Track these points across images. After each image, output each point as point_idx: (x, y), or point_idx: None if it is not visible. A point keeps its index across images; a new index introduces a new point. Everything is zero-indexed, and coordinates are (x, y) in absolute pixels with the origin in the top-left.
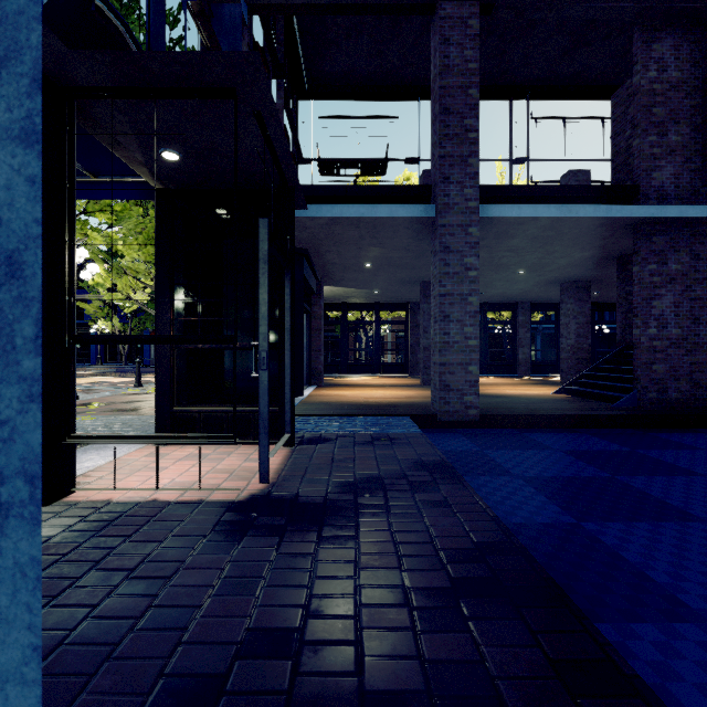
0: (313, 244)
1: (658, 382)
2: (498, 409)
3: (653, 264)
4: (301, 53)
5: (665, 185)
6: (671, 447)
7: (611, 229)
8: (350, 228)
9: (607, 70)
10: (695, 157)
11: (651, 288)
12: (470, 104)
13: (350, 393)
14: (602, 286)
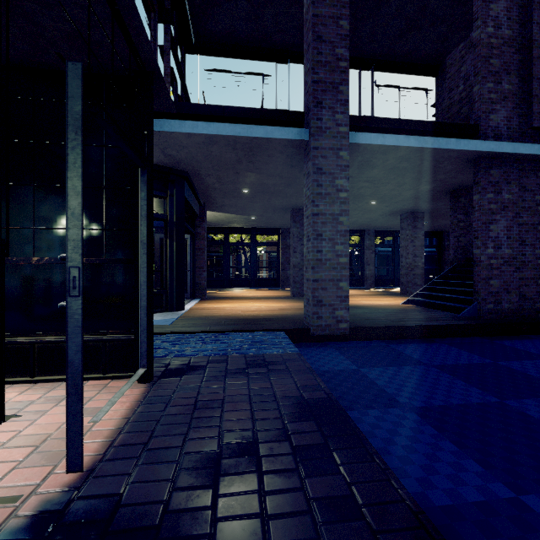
0: (192, 167)
1: (495, 295)
2: (364, 321)
3: (490, 193)
4: (188, 10)
5: (500, 125)
6: (524, 357)
7: (455, 162)
8: (227, 149)
9: (430, 52)
10: (522, 104)
11: (489, 214)
12: (340, 34)
13: (229, 306)
14: (431, 217)
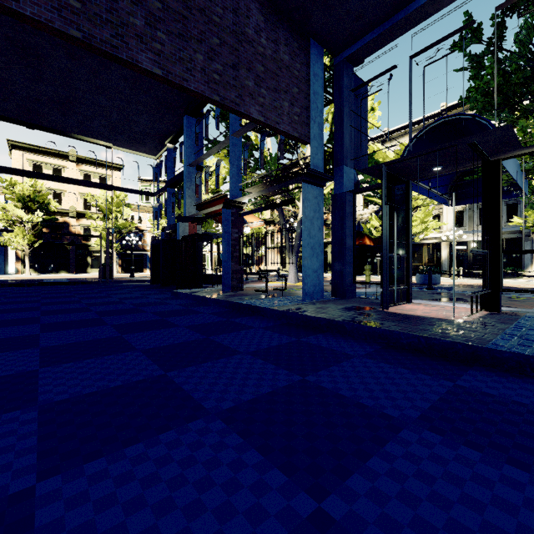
0: None
1: None
2: None
3: None
4: None
5: None
6: None
7: None
8: None
9: None
10: None
11: None
12: None
13: None
14: None
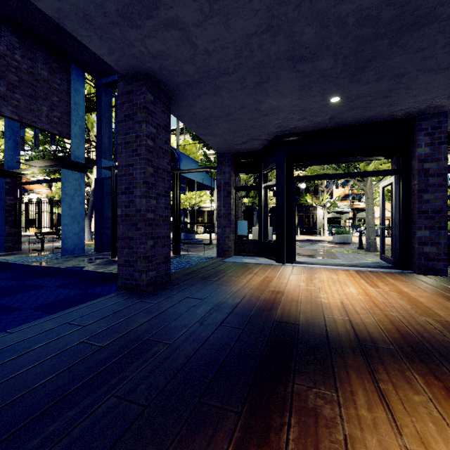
0: (262, 134)
1: None
2: (117, 305)
3: None
4: None
5: None
6: None
7: None
8: (214, 127)
9: None
10: None
11: None
12: None
13: (316, 276)
14: None
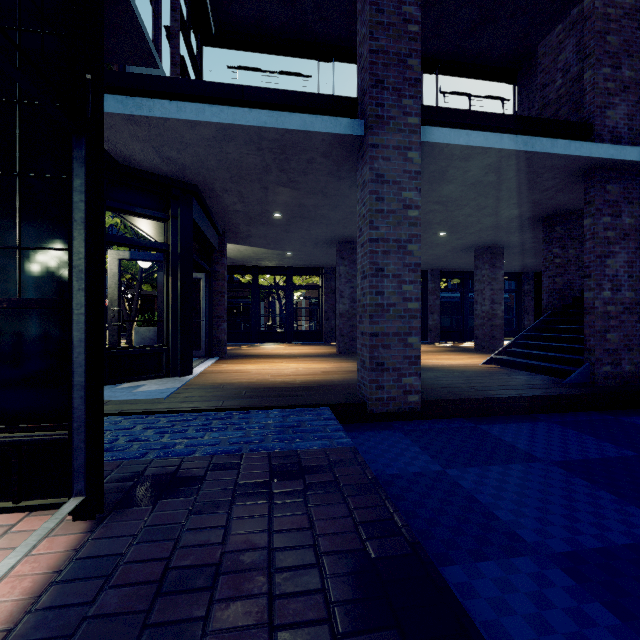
0: (203, 177)
1: (612, 353)
2: (439, 390)
3: (607, 216)
4: None
5: (619, 125)
6: None
7: (558, 175)
8: (249, 149)
9: (508, 51)
10: None
11: (605, 244)
12: None
13: (255, 368)
14: (511, 254)
